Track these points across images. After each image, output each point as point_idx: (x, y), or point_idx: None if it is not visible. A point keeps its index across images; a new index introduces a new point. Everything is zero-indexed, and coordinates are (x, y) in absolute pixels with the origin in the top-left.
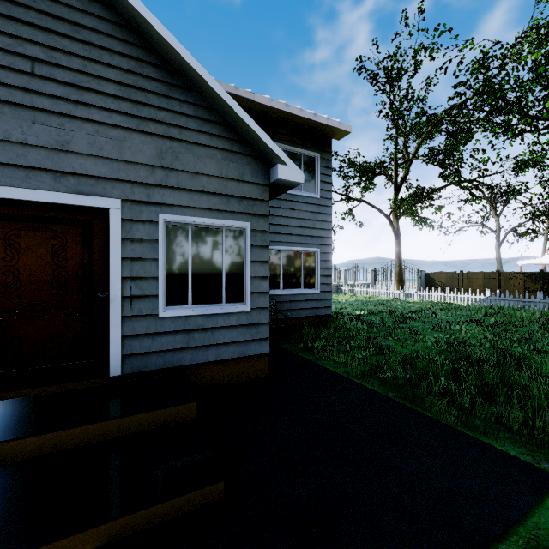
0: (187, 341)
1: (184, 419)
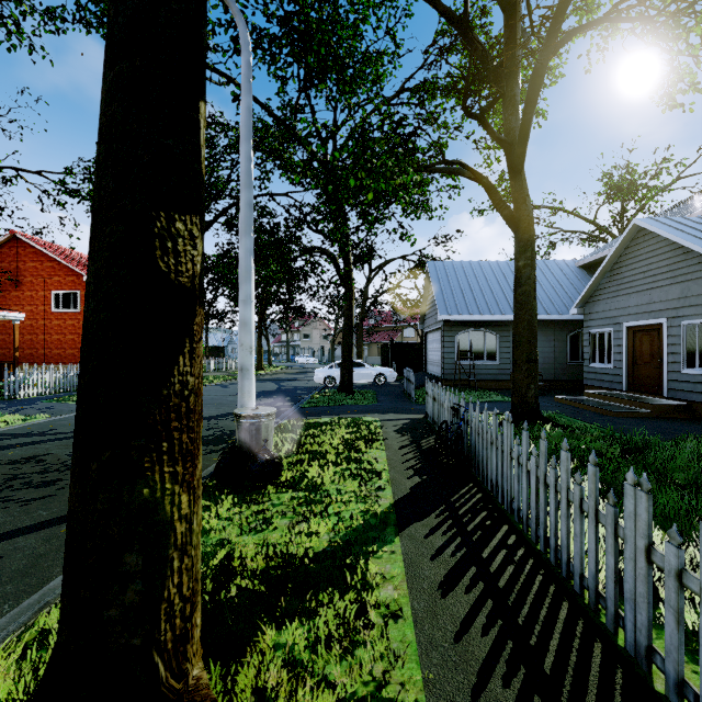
0: (693, 388)
1: (649, 409)
